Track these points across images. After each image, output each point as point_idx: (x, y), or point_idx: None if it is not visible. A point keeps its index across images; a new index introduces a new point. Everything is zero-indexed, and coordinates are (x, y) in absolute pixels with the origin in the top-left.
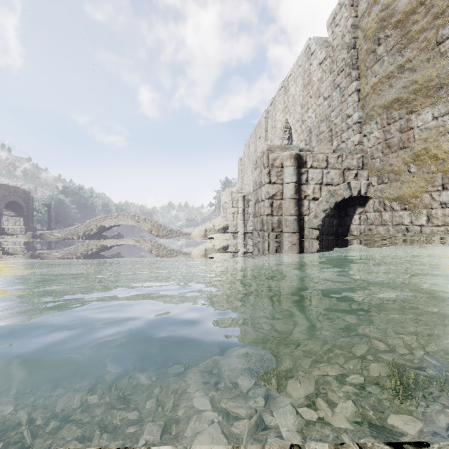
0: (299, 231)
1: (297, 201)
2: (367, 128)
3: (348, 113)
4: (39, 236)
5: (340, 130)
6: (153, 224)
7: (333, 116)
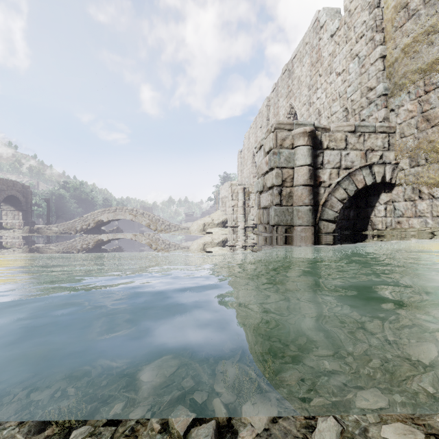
0: (314, 225)
1: (312, 188)
2: (396, 101)
3: (369, 85)
4: (36, 230)
5: (359, 107)
6: (151, 219)
7: (350, 92)
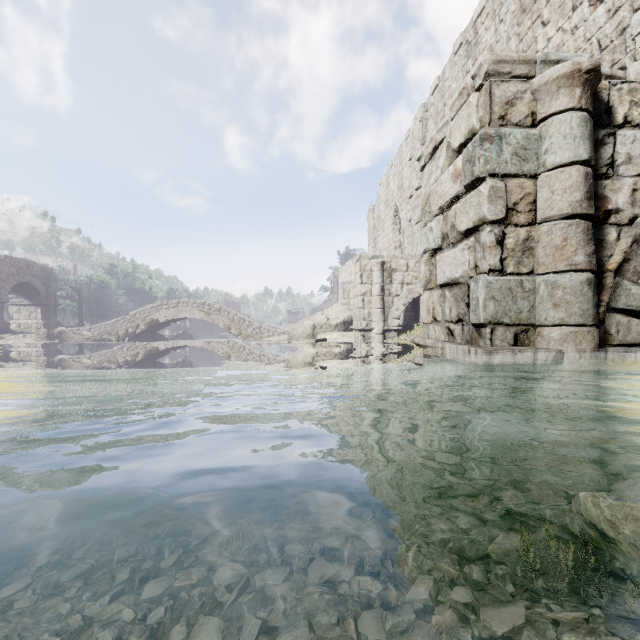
0: (598, 322)
1: (590, 226)
2: None
3: None
4: (58, 335)
5: None
6: (232, 318)
7: None
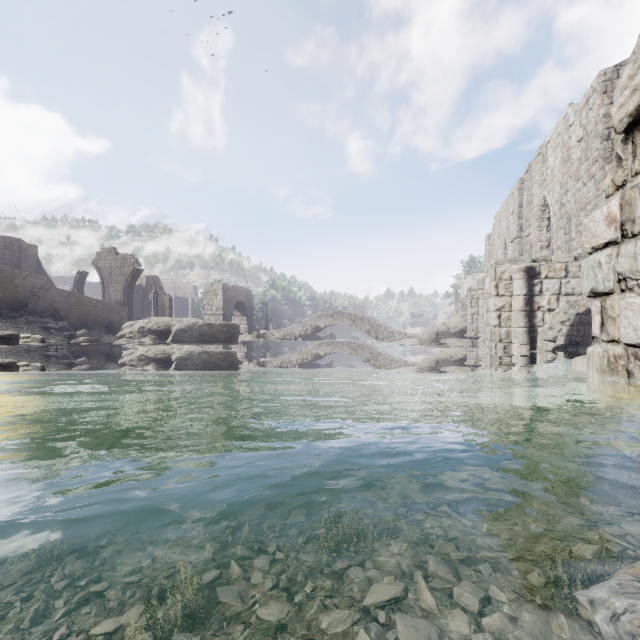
0: (530, 343)
1: (528, 313)
2: None
3: None
4: (262, 335)
5: None
6: (371, 324)
7: (588, 210)
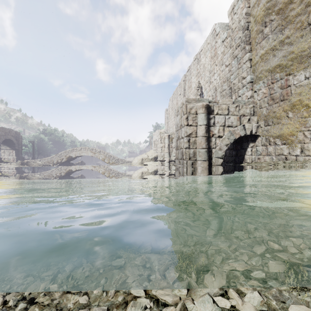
0: (209, 160)
1: (207, 138)
2: (257, 86)
3: (243, 76)
4: (26, 163)
5: (237, 88)
6: (105, 155)
7: (232, 78)
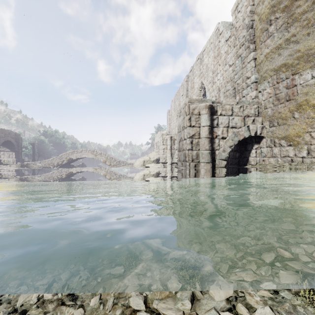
0: (212, 162)
1: (210, 140)
2: (262, 86)
3: (247, 75)
4: (26, 165)
5: (241, 88)
6: (106, 157)
7: (236, 78)
